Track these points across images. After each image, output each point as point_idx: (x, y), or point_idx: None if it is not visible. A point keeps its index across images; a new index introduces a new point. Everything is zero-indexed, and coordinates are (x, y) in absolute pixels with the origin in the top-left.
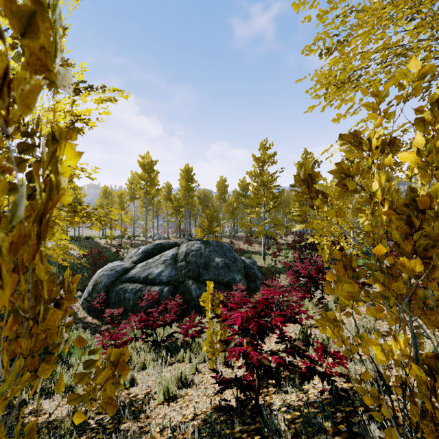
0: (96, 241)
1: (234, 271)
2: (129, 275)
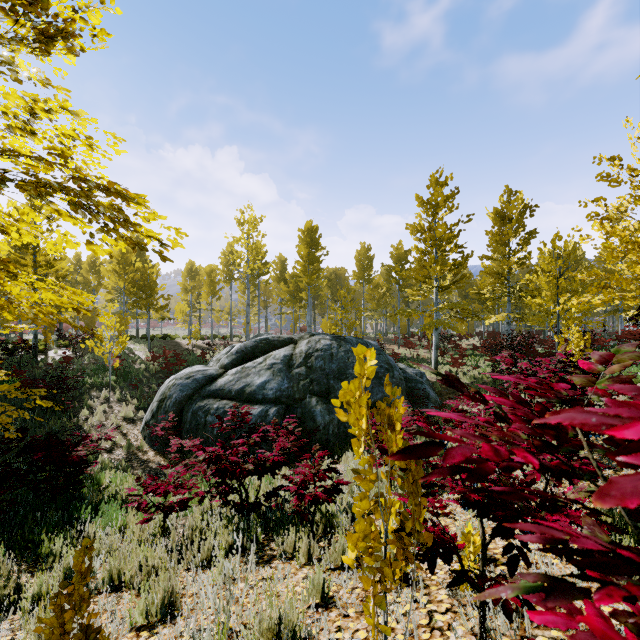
0: (176, 340)
1: None
2: (214, 386)
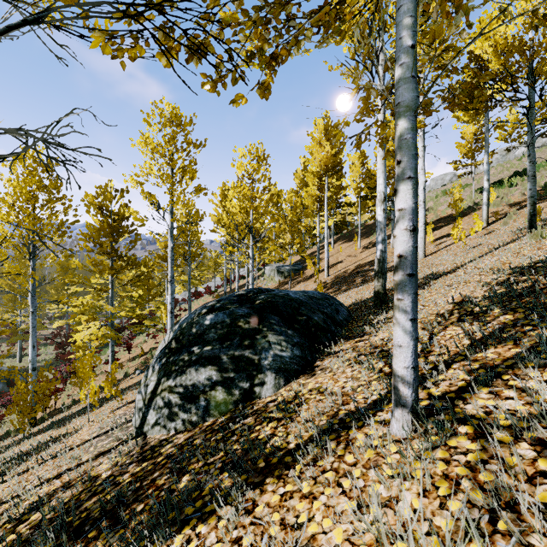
0: None
1: None
2: None
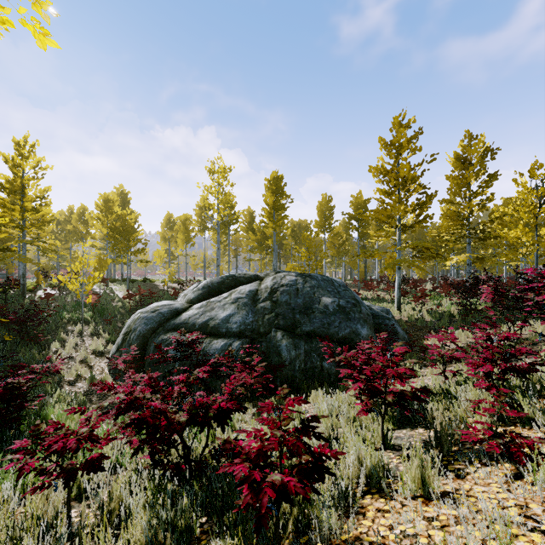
0: (155, 283)
1: (357, 320)
2: (178, 320)
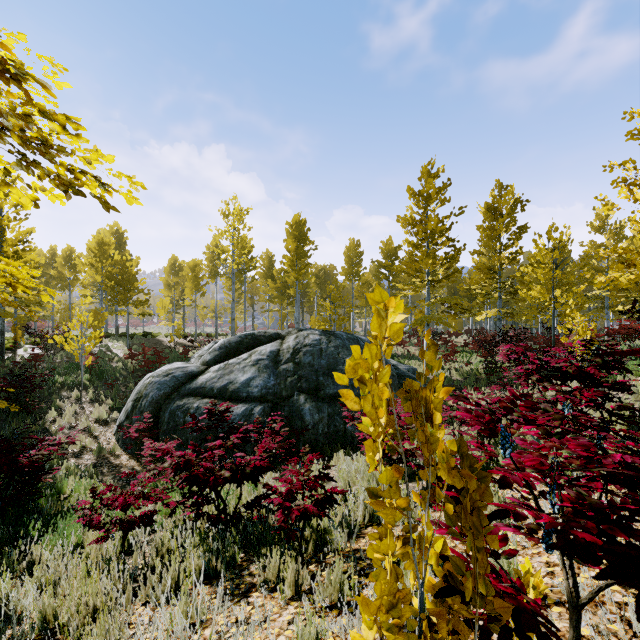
0: (158, 338)
1: None
2: (195, 384)
